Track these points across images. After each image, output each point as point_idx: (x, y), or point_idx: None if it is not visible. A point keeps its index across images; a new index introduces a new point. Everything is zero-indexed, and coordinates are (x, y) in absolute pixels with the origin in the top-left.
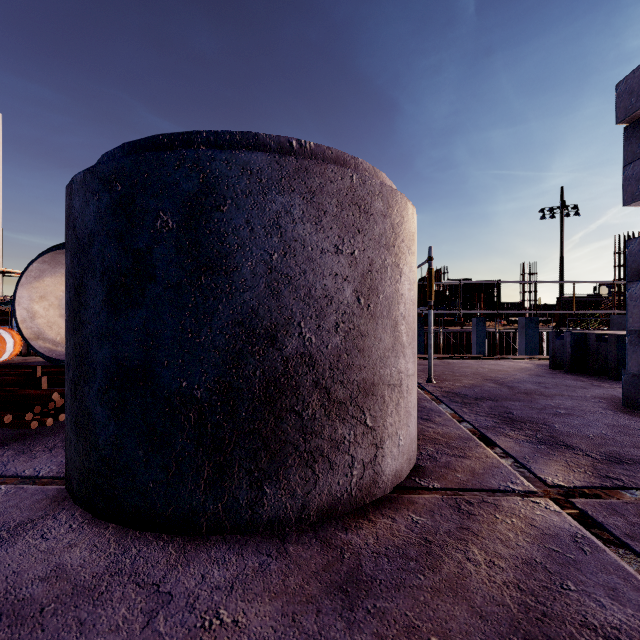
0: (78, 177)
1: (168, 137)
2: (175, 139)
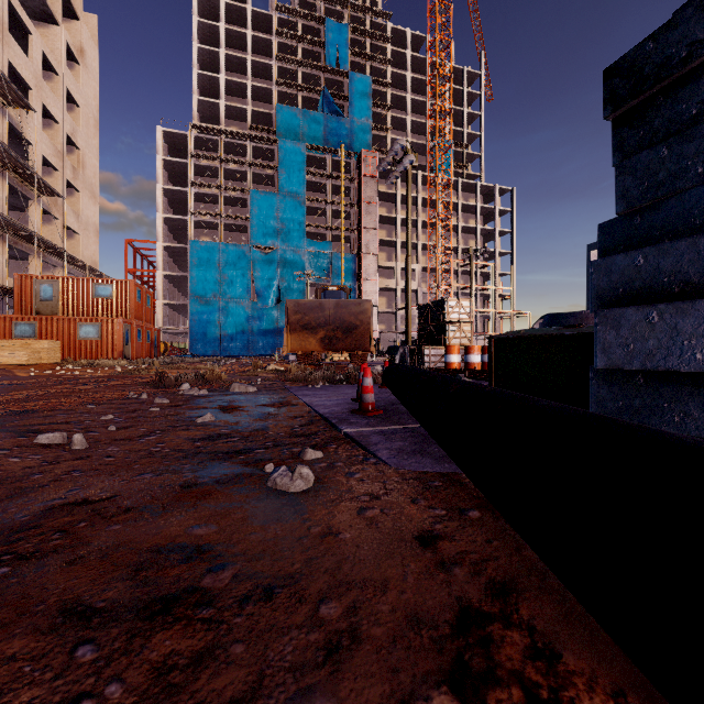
0: (540, 323)
1: (556, 315)
2: (557, 315)
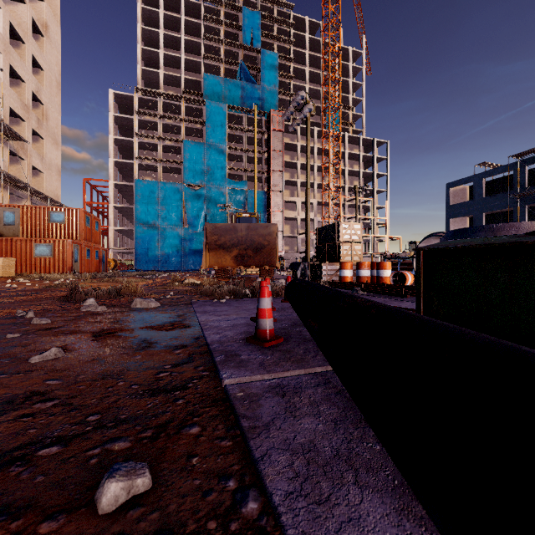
0: (442, 239)
1: (461, 229)
2: (463, 230)
